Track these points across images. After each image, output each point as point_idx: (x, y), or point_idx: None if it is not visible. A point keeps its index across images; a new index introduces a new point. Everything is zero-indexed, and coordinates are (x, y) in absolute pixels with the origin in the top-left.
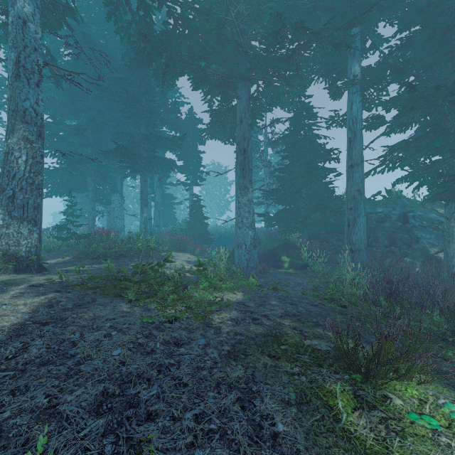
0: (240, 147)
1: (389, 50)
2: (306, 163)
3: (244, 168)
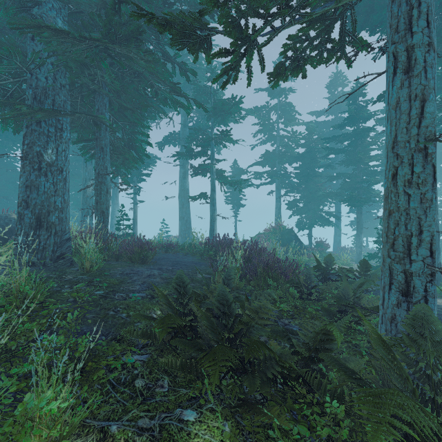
0: None
1: None
2: (11, 181)
3: None
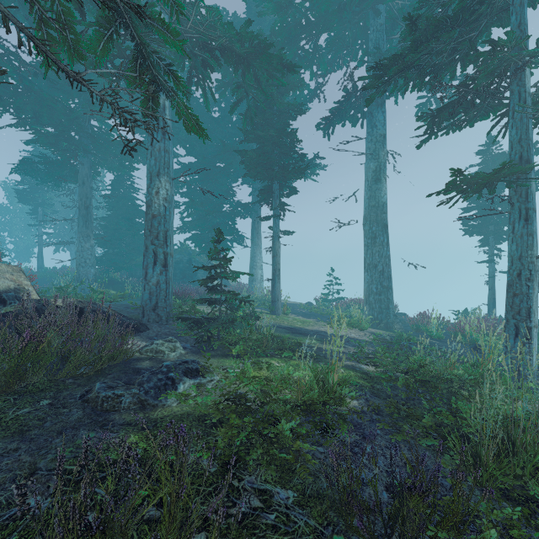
0: (83, 203)
1: (183, 164)
2: (128, 218)
3: (87, 220)
